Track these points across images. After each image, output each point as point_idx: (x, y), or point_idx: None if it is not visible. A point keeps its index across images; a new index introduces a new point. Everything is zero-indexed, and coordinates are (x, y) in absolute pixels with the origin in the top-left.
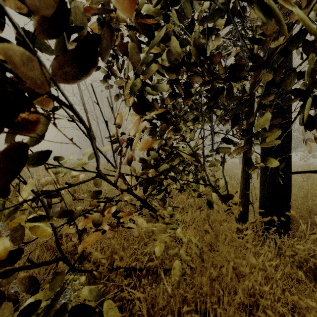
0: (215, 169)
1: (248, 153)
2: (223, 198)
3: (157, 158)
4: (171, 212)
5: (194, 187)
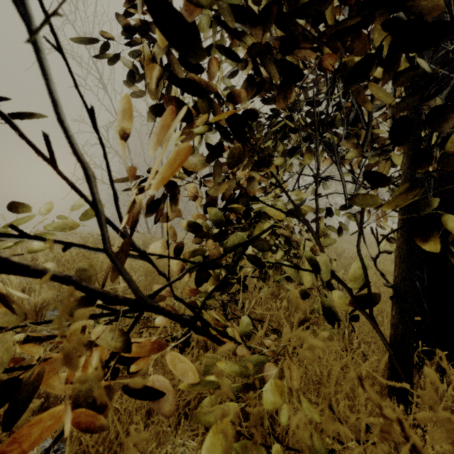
0: (327, 241)
1: (423, 206)
2: (359, 301)
3: (221, 220)
4: (250, 327)
5: (295, 278)
